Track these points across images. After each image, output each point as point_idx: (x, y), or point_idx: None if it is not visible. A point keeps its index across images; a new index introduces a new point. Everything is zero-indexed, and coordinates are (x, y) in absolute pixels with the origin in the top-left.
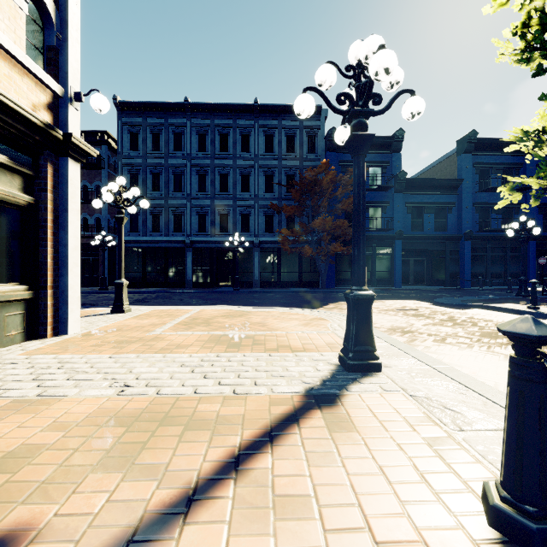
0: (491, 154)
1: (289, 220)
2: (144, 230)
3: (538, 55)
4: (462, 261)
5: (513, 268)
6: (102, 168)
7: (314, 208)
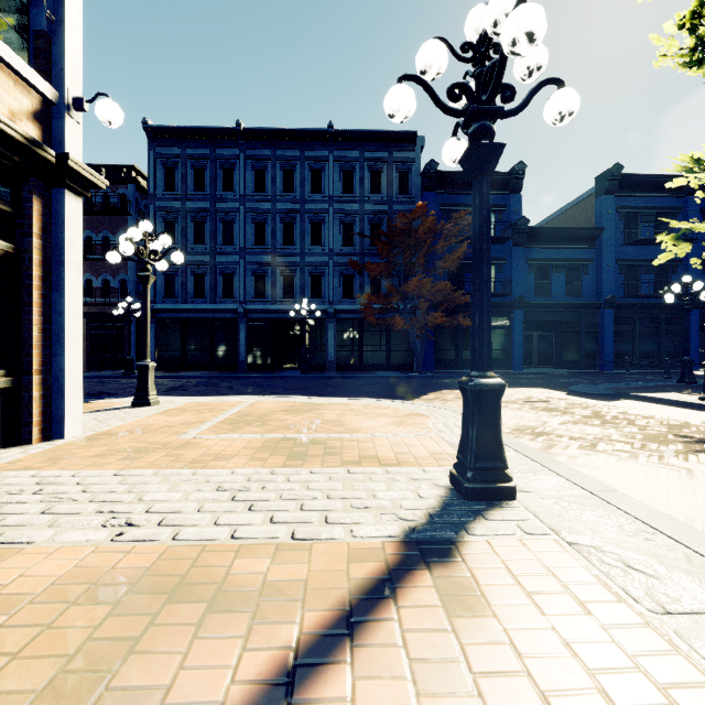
0: (641, 195)
1: (374, 283)
2: (184, 295)
3: None
4: (602, 336)
5: (669, 346)
6: (128, 214)
7: (407, 266)
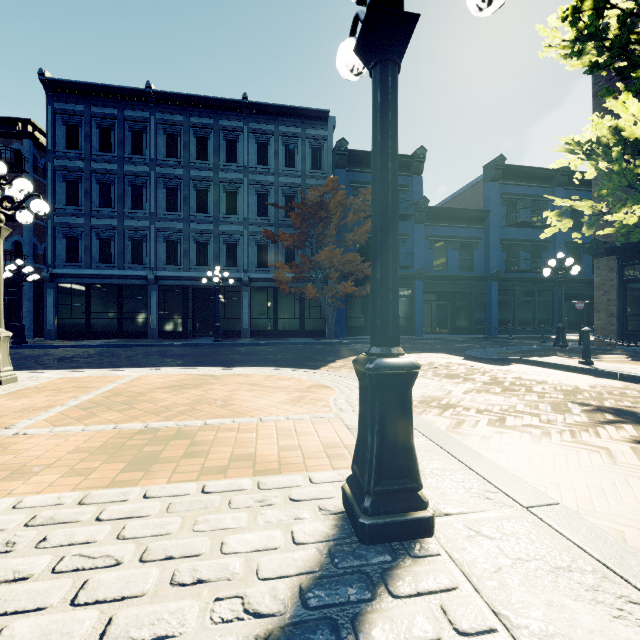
0: (520, 184)
1: (288, 253)
2: (88, 260)
3: (591, 48)
4: (489, 305)
5: (541, 314)
6: (23, 172)
7: (320, 238)
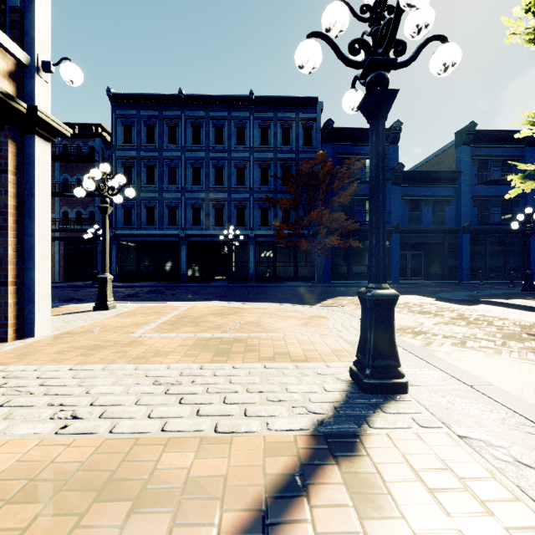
0: (490, 146)
1: (284, 214)
2: (138, 223)
3: None
4: (461, 254)
5: (512, 262)
6: (96, 161)
7: (310, 201)
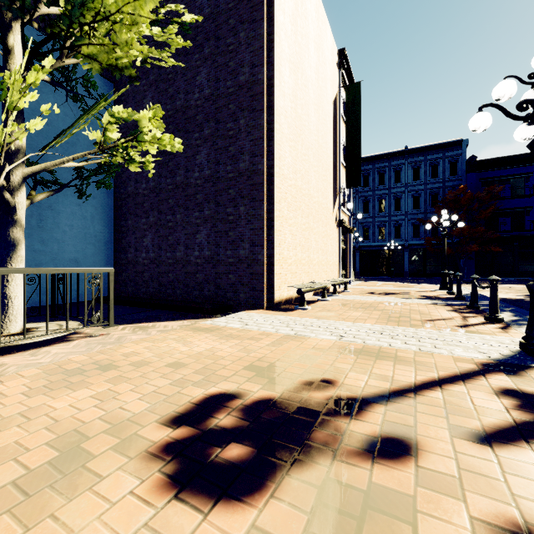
0: None
1: (433, 228)
2: None
3: None
4: None
5: None
6: None
7: None
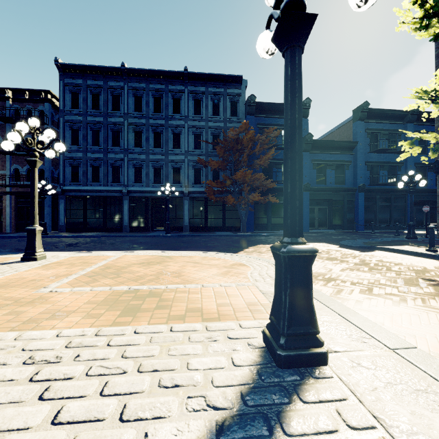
0: (380, 122)
1: (214, 174)
2: (85, 180)
3: (435, 22)
4: (357, 209)
5: (396, 215)
6: (45, 124)
7: (236, 163)
